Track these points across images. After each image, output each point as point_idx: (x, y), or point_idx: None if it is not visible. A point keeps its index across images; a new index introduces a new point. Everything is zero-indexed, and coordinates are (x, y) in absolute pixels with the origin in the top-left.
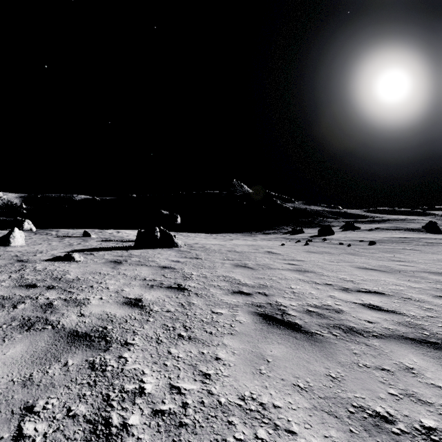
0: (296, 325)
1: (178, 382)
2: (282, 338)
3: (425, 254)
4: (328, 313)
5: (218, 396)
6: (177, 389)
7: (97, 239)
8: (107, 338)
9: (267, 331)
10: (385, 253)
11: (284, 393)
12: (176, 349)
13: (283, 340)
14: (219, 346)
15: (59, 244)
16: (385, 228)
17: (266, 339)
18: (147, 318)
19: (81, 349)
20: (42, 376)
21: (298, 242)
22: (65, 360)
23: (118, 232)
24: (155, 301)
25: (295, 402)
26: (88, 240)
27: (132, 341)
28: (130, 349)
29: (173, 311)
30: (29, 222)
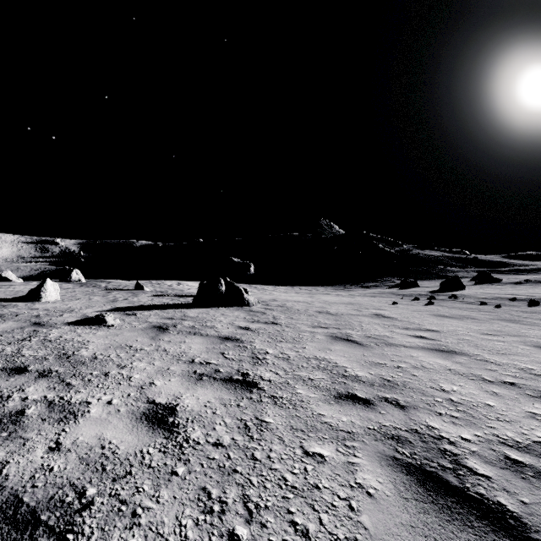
0: (508, 517)
1: None
2: None
3: None
4: None
5: None
6: None
7: (151, 293)
8: (68, 537)
9: (444, 536)
10: None
11: None
12: None
13: None
14: None
15: (101, 300)
16: (540, 280)
17: None
18: (173, 463)
19: None
20: None
21: (416, 300)
22: None
23: (179, 284)
24: (198, 413)
25: None
26: (138, 294)
27: None
28: None
29: (228, 443)
30: (77, 272)
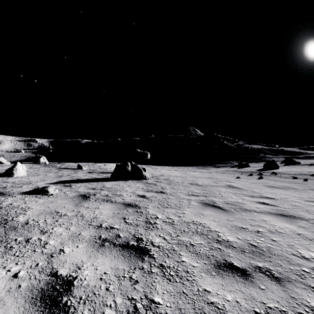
0: None
1: None
2: None
3: None
4: None
5: None
6: None
7: (86, 170)
8: None
9: None
10: None
11: None
12: None
13: None
14: None
15: (52, 175)
16: None
17: None
18: None
19: None
20: None
21: (250, 175)
22: None
23: (105, 165)
24: (92, 290)
25: None
26: (78, 172)
27: None
28: None
29: None
30: (44, 158)
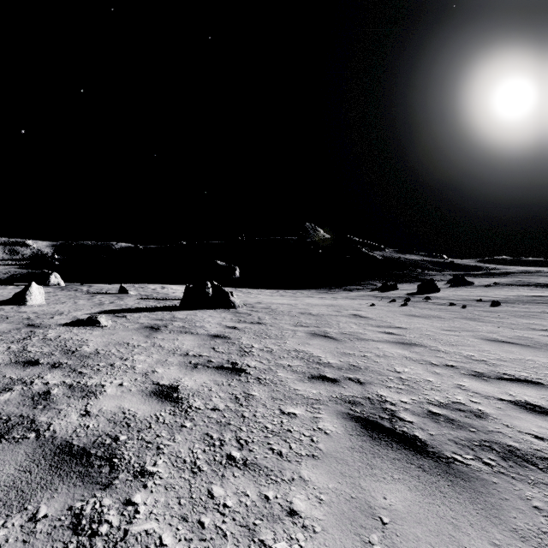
0: (417, 441)
1: None
2: (398, 469)
3: None
4: (464, 418)
5: None
6: None
7: (136, 296)
8: (114, 460)
9: (371, 452)
10: (518, 318)
11: None
12: (222, 486)
13: (401, 473)
14: (294, 483)
15: (87, 303)
16: (508, 283)
17: (372, 469)
18: (182, 420)
19: (67, 483)
20: None
21: (393, 302)
22: (36, 506)
23: (163, 287)
24: (197, 390)
25: None
26: (123, 298)
27: (152, 467)
28: (147, 484)
29: (223, 408)
30: (56, 275)
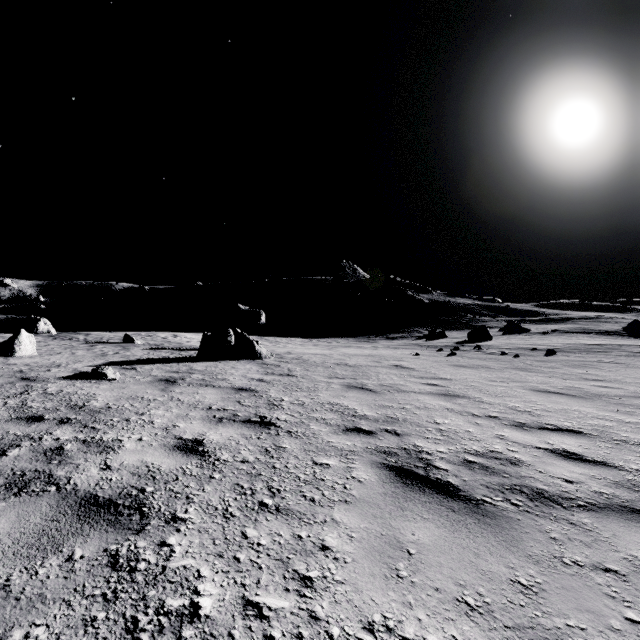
0: (450, 487)
1: (258, 593)
2: (429, 510)
3: (634, 369)
4: (499, 465)
5: (327, 622)
6: (256, 607)
7: (144, 346)
8: (143, 509)
9: (404, 496)
10: (572, 368)
11: (442, 617)
12: (255, 529)
13: (431, 514)
14: (326, 524)
15: (87, 354)
16: (567, 330)
17: (403, 511)
18: (210, 472)
19: (98, 529)
20: (27, 580)
21: (439, 351)
22: (71, 549)
23: (175, 336)
24: (224, 444)
25: (463, 638)
26: (129, 348)
27: (183, 514)
28: (180, 528)
29: (252, 461)
30: (46, 322)
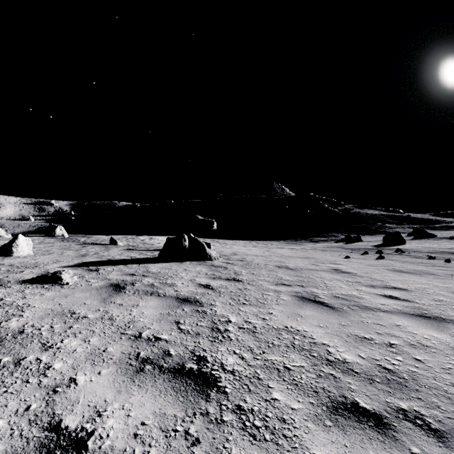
0: None
1: None
2: None
3: None
4: None
5: None
6: None
7: (123, 247)
8: None
9: None
10: None
11: None
12: None
13: None
14: None
15: (72, 254)
16: None
17: None
18: None
19: None
20: None
21: (365, 254)
22: None
23: (151, 238)
24: None
25: None
26: (110, 249)
27: None
28: None
29: None
30: (61, 228)
